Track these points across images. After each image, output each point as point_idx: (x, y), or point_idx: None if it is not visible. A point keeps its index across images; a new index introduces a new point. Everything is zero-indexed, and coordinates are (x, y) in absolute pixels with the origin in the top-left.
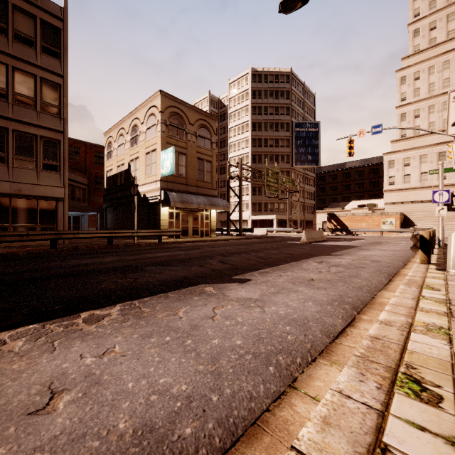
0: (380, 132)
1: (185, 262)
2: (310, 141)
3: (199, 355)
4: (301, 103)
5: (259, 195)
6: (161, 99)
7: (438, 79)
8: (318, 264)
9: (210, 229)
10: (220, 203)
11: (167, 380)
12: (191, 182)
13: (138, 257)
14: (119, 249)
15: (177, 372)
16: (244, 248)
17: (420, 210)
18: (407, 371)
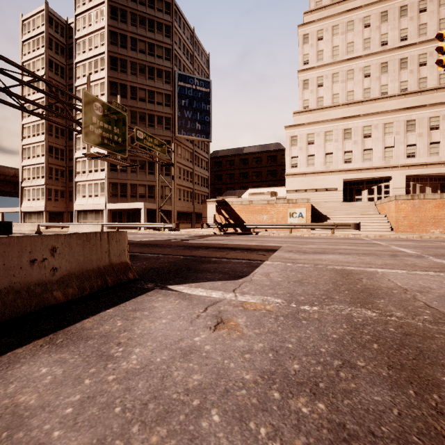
0: None
1: None
2: (199, 104)
3: None
4: (190, 55)
5: (123, 172)
6: None
7: (342, 42)
8: None
9: None
10: None
11: None
12: None
13: None
14: None
15: None
16: None
17: (325, 199)
18: None
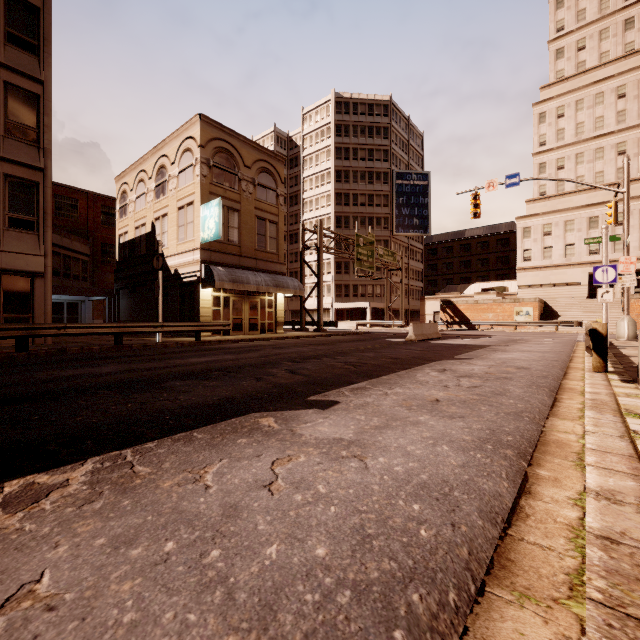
0: (517, 184)
1: (232, 373)
2: (416, 199)
3: (231, 598)
4: (405, 145)
5: (346, 274)
6: (201, 128)
7: (588, 117)
8: (440, 374)
9: (276, 322)
10: (289, 284)
11: None
12: (247, 252)
13: (158, 364)
14: (132, 352)
15: None
16: (326, 349)
17: (565, 295)
18: None
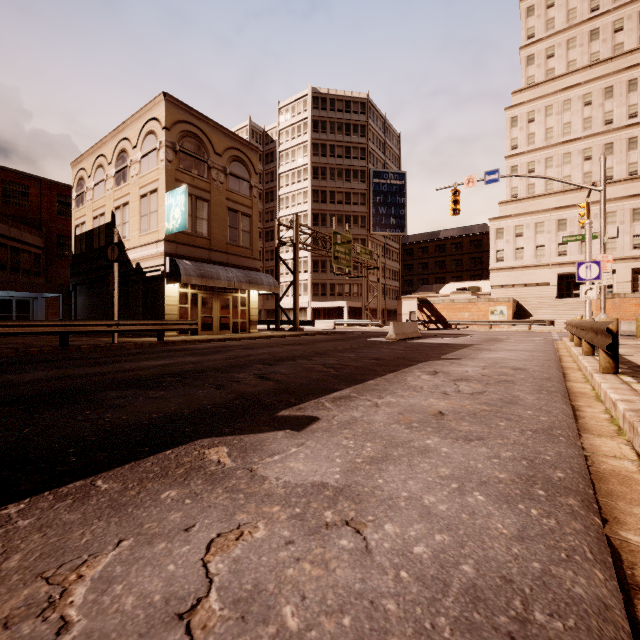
0: (497, 181)
1: (188, 379)
2: (393, 199)
3: None
4: (382, 144)
5: (323, 273)
6: (166, 108)
7: (557, 123)
8: (433, 378)
9: (249, 321)
10: (263, 280)
11: None
12: (218, 246)
13: (101, 369)
14: (78, 354)
15: None
16: (302, 350)
17: (535, 295)
18: None
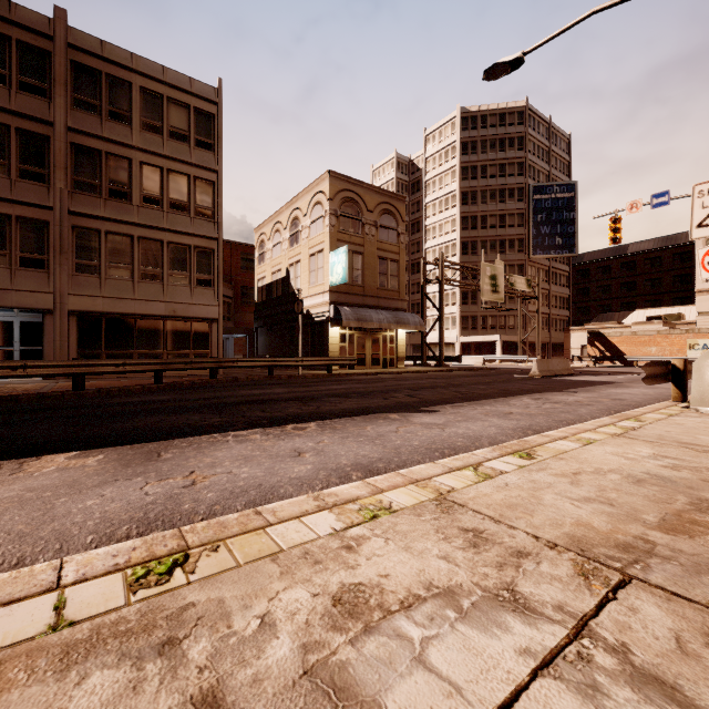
0: (666, 204)
1: (365, 395)
2: (559, 215)
3: (385, 446)
4: (545, 153)
5: (473, 305)
6: (330, 183)
7: None
8: (532, 401)
9: (396, 357)
10: (410, 320)
11: (365, 453)
12: (370, 291)
13: (310, 389)
14: (284, 381)
15: (371, 451)
16: (442, 382)
17: None
18: (528, 451)
